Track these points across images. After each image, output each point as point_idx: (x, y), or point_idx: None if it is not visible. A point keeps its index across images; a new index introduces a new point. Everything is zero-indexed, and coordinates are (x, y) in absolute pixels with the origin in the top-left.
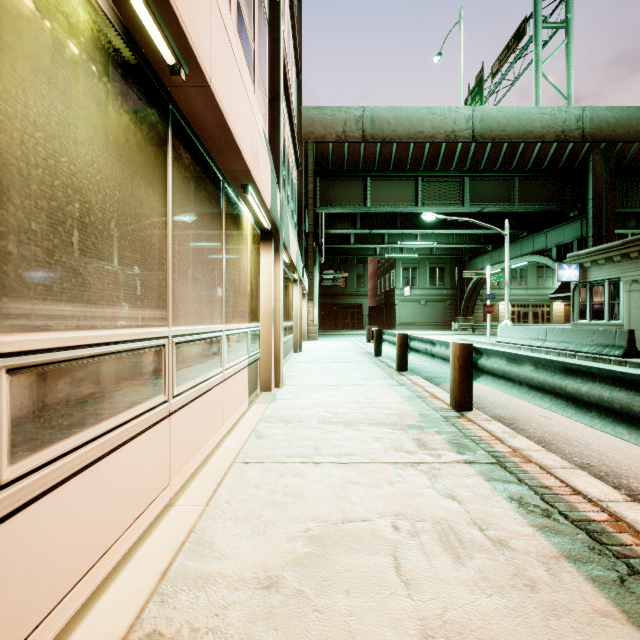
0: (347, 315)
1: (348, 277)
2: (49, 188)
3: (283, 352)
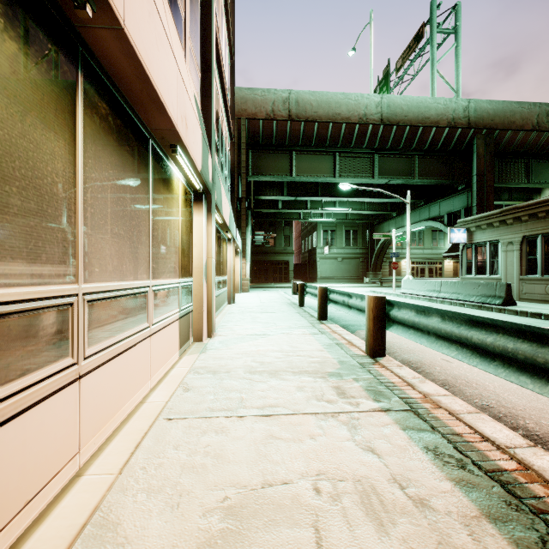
0: (276, 270)
1: (277, 237)
2: None
3: (217, 304)
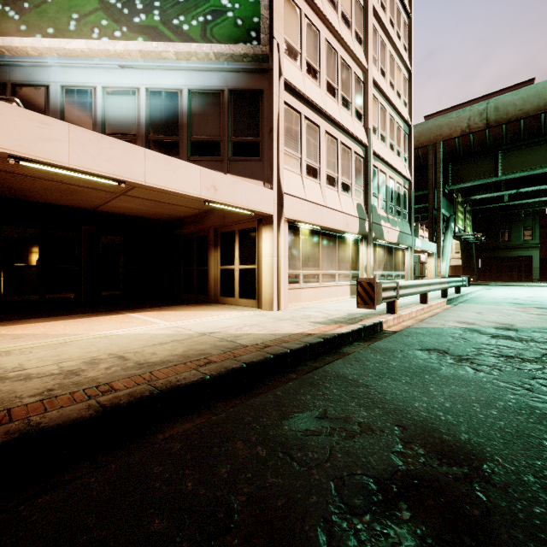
0: (512, 268)
1: (512, 231)
2: (305, 255)
3: None
